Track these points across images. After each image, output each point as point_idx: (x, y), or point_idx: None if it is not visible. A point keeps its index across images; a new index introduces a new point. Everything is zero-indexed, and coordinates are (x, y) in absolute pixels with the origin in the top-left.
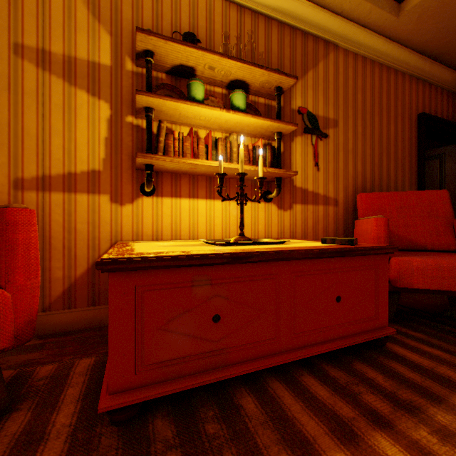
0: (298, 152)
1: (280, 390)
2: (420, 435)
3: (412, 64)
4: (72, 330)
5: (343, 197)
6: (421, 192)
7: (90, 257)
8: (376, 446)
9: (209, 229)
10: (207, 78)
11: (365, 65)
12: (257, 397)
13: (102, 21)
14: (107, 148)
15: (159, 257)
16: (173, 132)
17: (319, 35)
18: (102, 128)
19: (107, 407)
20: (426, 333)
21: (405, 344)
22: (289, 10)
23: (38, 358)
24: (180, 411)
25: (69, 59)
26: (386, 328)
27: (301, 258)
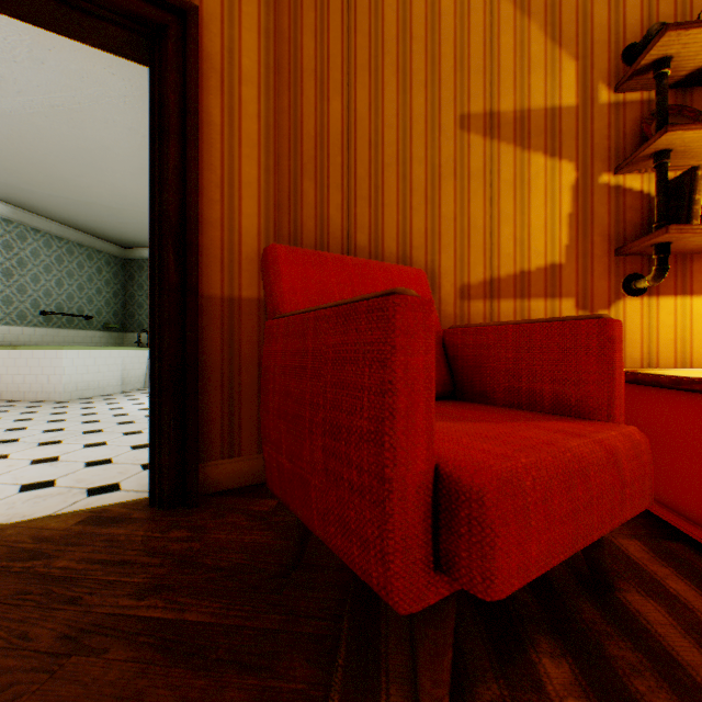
0: None
1: None
2: None
3: None
4: None
5: None
6: None
7: None
8: None
9: None
10: None
11: None
12: None
13: (562, 43)
14: (569, 229)
15: None
16: None
17: None
18: (562, 201)
19: None
20: None
21: None
22: None
23: None
24: None
25: (520, 115)
26: None
27: None
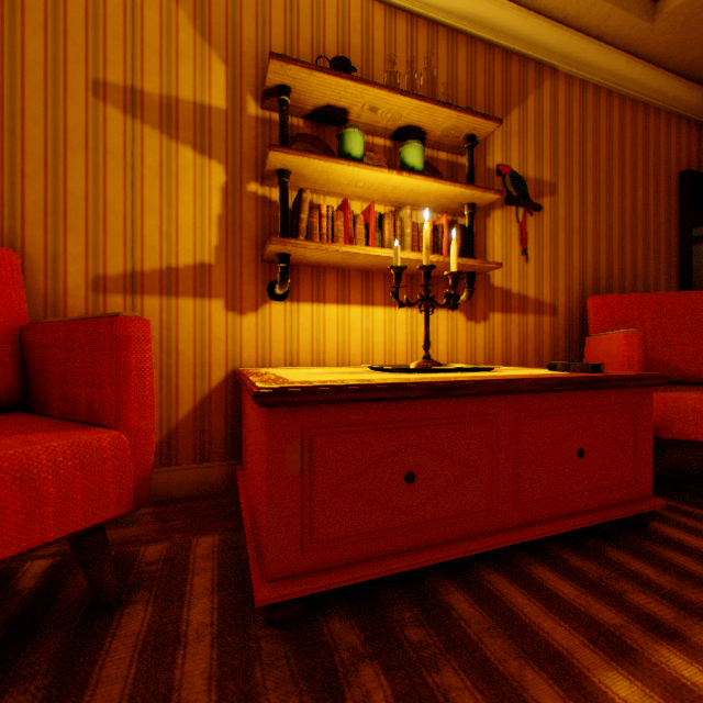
0: (497, 233)
1: (502, 584)
2: None
3: (671, 95)
4: (172, 498)
5: (564, 302)
6: (691, 294)
7: (198, 391)
8: (664, 664)
9: (365, 351)
10: (364, 124)
11: (599, 98)
12: (470, 593)
13: (213, 43)
14: (220, 231)
15: (335, 387)
16: (319, 205)
17: (529, 55)
18: (213, 201)
19: (268, 599)
20: None
21: (679, 524)
22: (484, 17)
23: (136, 534)
24: (363, 610)
25: (168, 101)
26: (650, 500)
27: (528, 392)
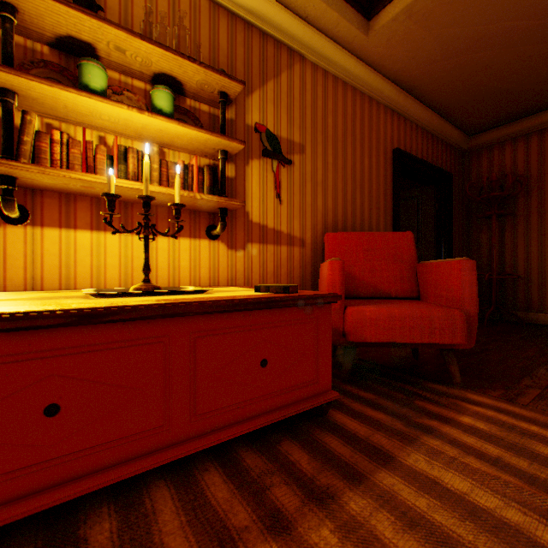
0: (256, 179)
1: (163, 500)
2: (320, 537)
3: (386, 94)
4: None
5: (311, 237)
6: (388, 234)
7: None
8: None
9: (124, 275)
10: (119, 64)
11: (337, 86)
12: (121, 519)
13: None
14: None
15: None
16: (51, 130)
17: (282, 40)
18: None
19: None
20: (378, 393)
21: (349, 409)
22: None
23: None
24: None
25: None
26: (329, 393)
27: (206, 313)
